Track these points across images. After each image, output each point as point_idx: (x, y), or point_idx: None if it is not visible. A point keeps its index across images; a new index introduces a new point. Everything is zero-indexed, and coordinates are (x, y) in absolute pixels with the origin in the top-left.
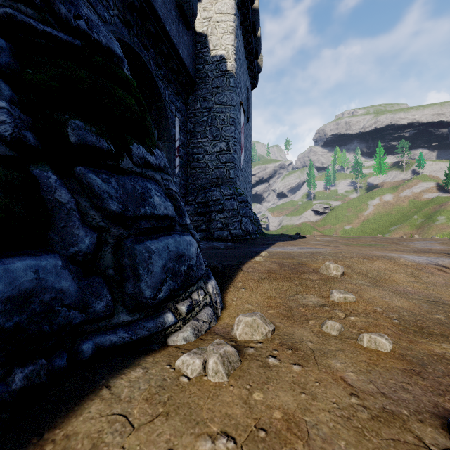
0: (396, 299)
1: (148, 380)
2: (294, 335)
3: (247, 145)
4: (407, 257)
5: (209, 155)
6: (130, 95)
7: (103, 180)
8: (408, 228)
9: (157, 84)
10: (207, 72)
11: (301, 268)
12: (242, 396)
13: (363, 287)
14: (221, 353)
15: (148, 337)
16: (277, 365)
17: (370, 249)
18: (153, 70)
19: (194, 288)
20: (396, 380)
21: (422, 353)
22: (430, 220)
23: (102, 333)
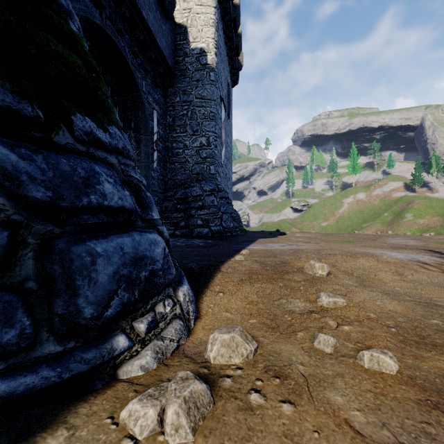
0: (388, 302)
1: None
2: (281, 354)
3: (228, 141)
4: (389, 254)
5: (189, 150)
6: (77, 56)
7: (21, 156)
8: (379, 224)
9: (132, 73)
10: (187, 65)
11: (285, 268)
12: None
13: (351, 289)
14: (185, 396)
15: (88, 372)
16: (262, 406)
17: (350, 245)
18: (129, 58)
19: (159, 298)
20: (413, 420)
21: (433, 373)
22: (399, 217)
23: (13, 374)
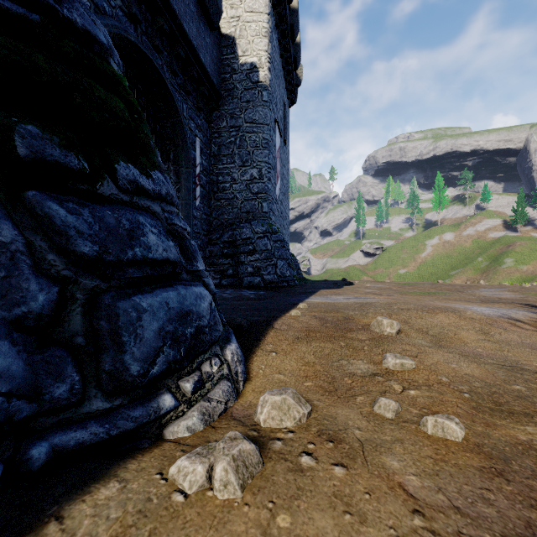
0: (465, 365)
1: (123, 503)
2: (337, 418)
3: (284, 172)
4: (474, 309)
5: (238, 184)
6: (119, 97)
7: (70, 210)
8: (471, 272)
9: (172, 95)
10: (235, 83)
11: (348, 325)
12: (260, 521)
13: (423, 349)
14: (234, 454)
15: (135, 430)
16: (312, 468)
17: (430, 298)
18: (167, 78)
19: (205, 357)
20: (472, 486)
21: (503, 441)
22: (496, 263)
23: (64, 429)
